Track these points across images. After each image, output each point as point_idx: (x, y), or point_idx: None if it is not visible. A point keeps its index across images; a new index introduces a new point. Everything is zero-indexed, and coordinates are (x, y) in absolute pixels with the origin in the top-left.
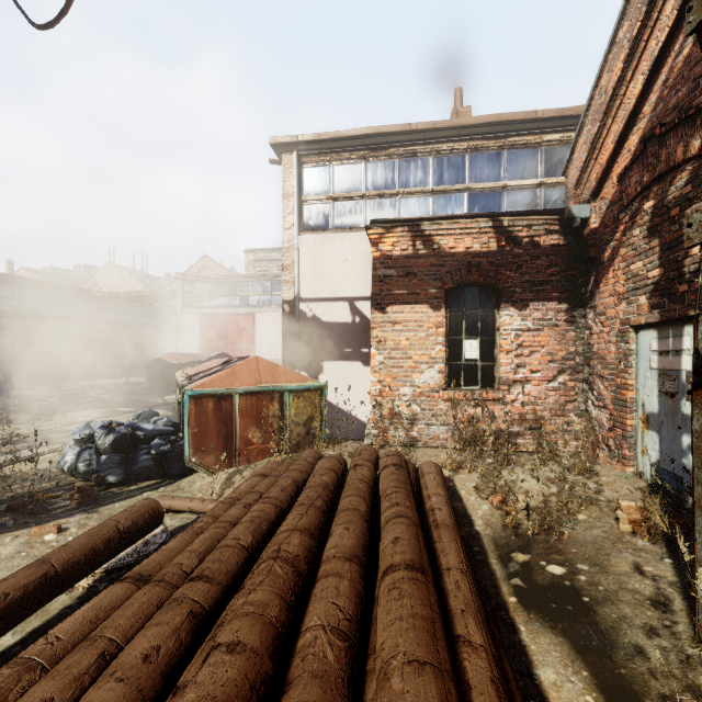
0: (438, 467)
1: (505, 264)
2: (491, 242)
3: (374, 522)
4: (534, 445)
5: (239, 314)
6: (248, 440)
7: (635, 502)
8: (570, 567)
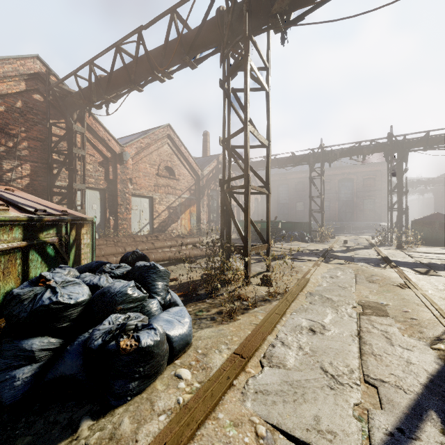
0: None
1: None
2: None
3: None
4: None
5: None
6: None
7: None
8: None
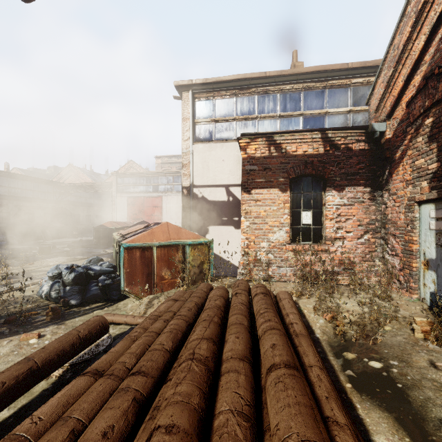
0: (289, 295)
1: (329, 162)
2: (320, 148)
3: (252, 332)
4: (348, 280)
5: (152, 197)
6: (162, 277)
7: (425, 318)
8: (385, 363)
